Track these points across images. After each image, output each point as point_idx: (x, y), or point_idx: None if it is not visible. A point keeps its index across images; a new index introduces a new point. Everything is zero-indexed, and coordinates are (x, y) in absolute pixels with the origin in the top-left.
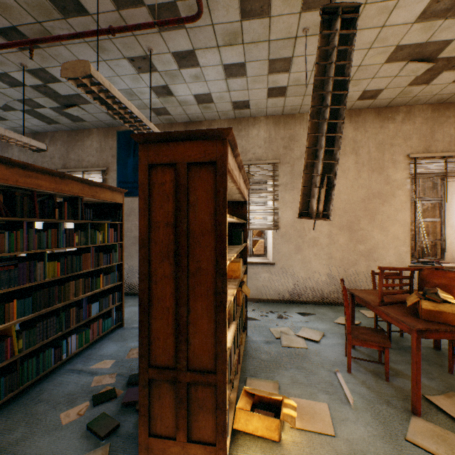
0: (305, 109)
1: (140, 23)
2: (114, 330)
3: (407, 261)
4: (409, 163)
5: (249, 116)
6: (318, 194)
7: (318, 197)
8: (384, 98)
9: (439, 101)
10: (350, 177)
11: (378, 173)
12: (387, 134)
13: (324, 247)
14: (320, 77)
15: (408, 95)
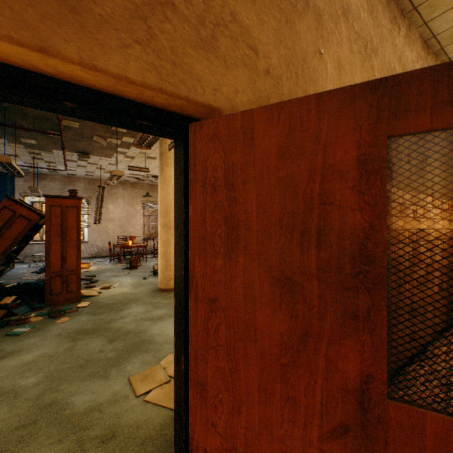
0: (103, 179)
1: (44, 168)
2: (11, 269)
3: (142, 238)
4: (142, 204)
5: (76, 177)
6: (98, 219)
7: (99, 220)
8: (132, 181)
9: (151, 184)
10: (121, 207)
11: (132, 206)
12: (135, 193)
13: (111, 234)
14: (99, 196)
15: (140, 182)
